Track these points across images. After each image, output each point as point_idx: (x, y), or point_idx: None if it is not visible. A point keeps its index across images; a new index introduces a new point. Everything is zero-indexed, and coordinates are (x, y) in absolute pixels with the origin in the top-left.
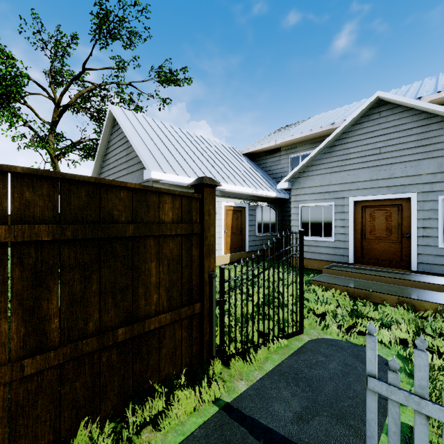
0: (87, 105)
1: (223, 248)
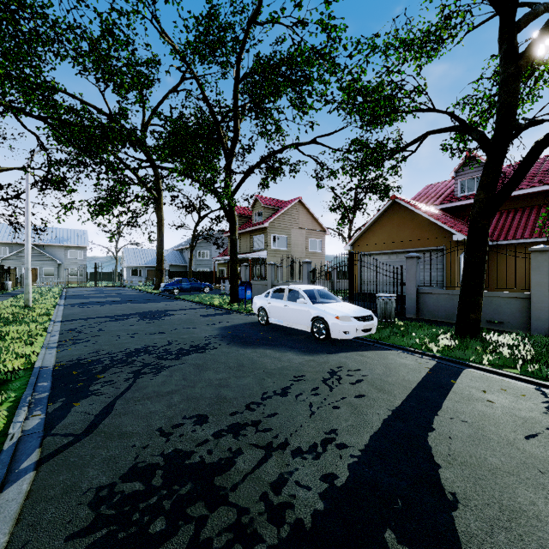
0: None
1: None
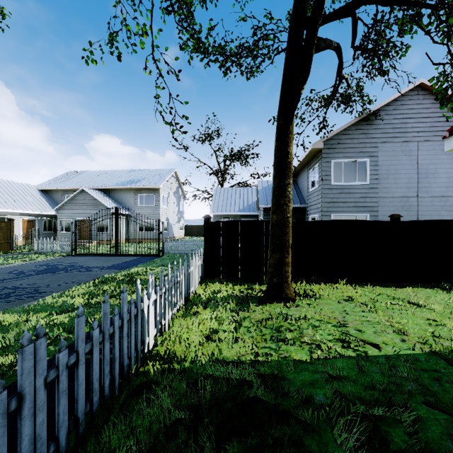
0: None
1: (21, 237)
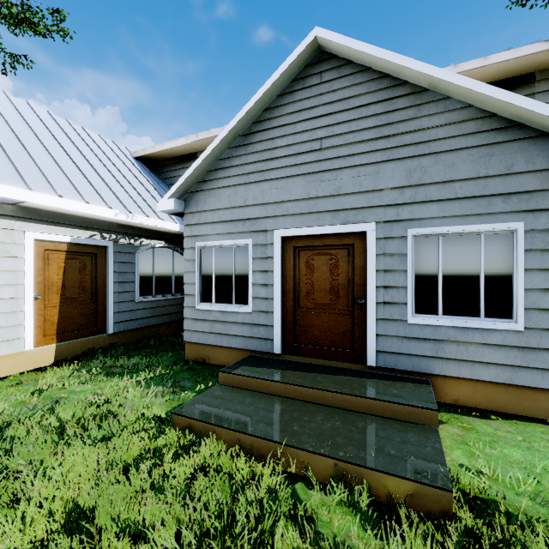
0: None
1: (27, 333)
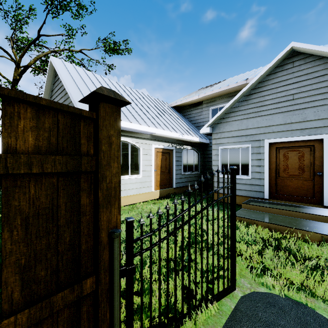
0: (45, 68)
1: (153, 185)
